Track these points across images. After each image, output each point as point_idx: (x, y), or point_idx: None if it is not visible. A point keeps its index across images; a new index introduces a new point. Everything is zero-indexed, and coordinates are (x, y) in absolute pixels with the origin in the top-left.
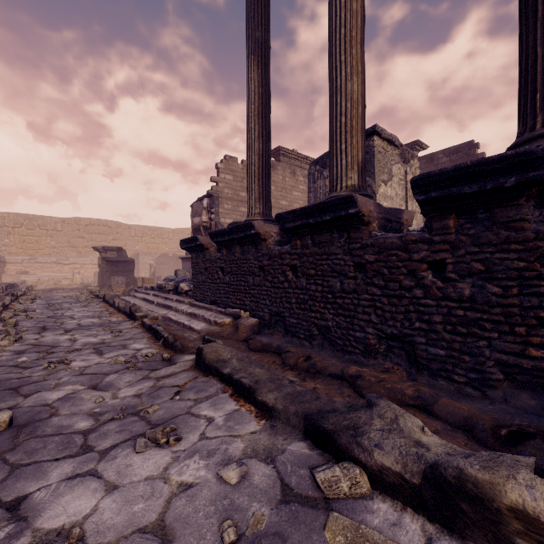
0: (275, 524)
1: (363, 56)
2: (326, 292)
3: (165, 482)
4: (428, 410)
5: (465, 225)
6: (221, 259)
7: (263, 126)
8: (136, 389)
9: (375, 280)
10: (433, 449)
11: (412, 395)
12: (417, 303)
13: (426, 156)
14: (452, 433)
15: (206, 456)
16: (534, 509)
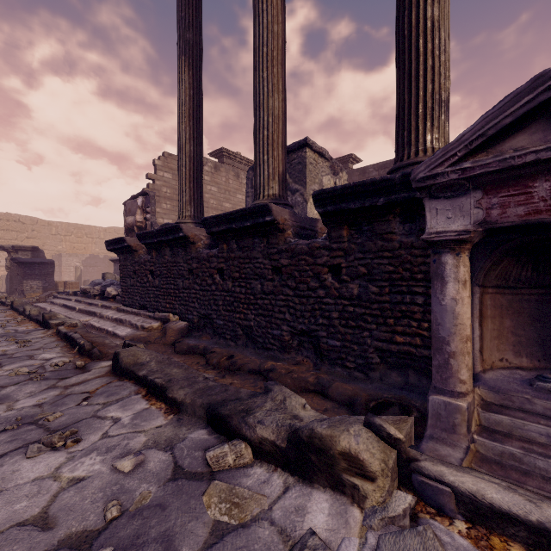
0: (160, 498)
1: (284, 76)
2: (249, 294)
3: (55, 480)
4: (324, 394)
5: (355, 235)
6: (150, 262)
7: (195, 128)
8: (38, 399)
9: (289, 282)
10: (306, 420)
11: (313, 382)
12: (321, 302)
13: (359, 169)
14: (337, 410)
15: (105, 452)
16: (355, 450)
